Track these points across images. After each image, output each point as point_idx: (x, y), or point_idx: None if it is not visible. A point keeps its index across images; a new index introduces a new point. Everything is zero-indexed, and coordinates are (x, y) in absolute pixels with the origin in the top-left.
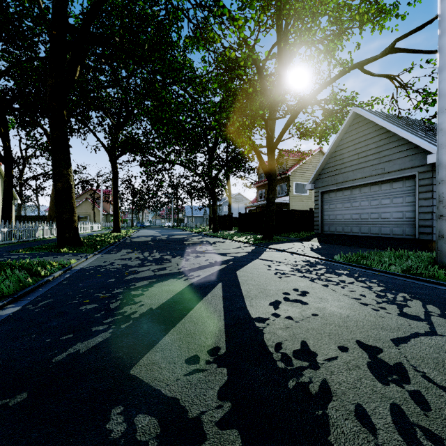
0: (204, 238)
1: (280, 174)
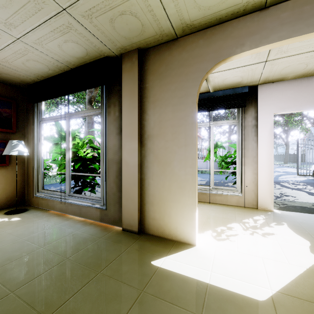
0: None
1: None
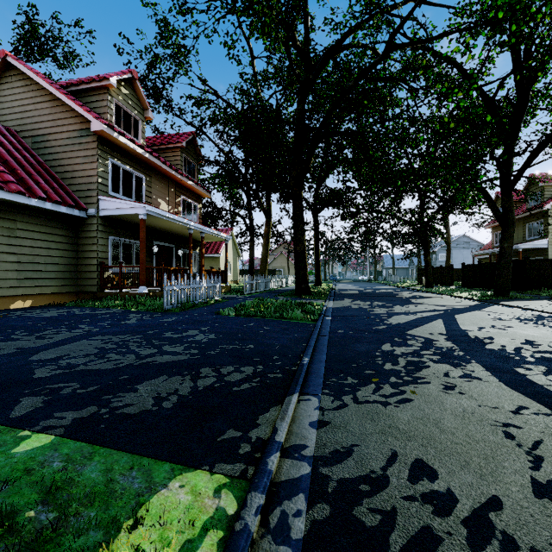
0: (416, 293)
1: (530, 209)
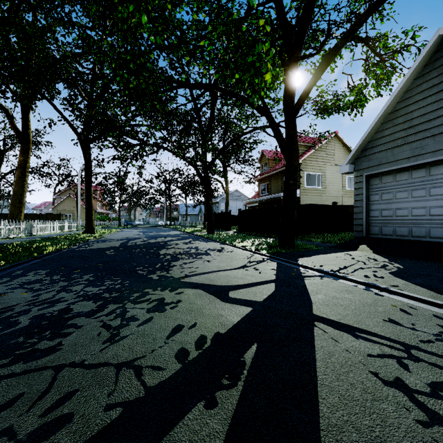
0: (194, 243)
1: None
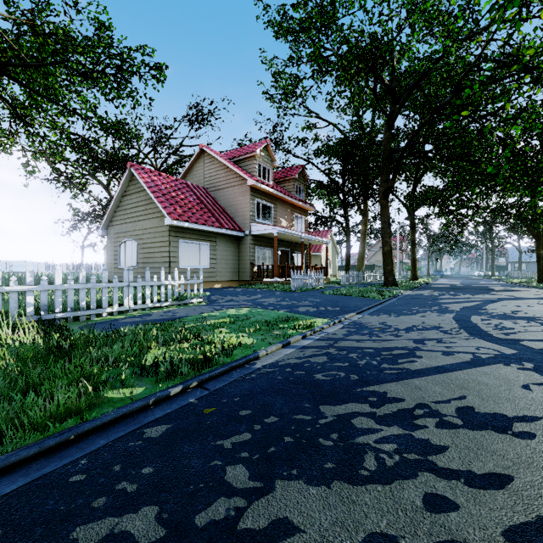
0: (513, 288)
1: None
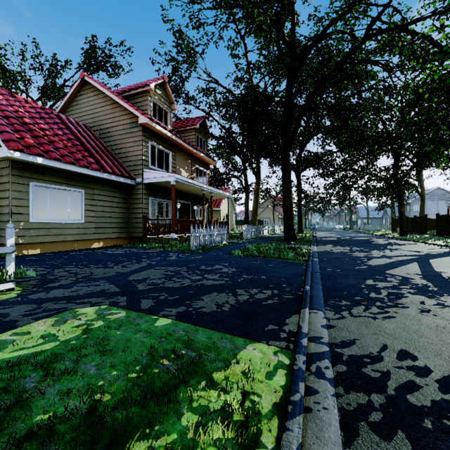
0: (390, 240)
1: None
